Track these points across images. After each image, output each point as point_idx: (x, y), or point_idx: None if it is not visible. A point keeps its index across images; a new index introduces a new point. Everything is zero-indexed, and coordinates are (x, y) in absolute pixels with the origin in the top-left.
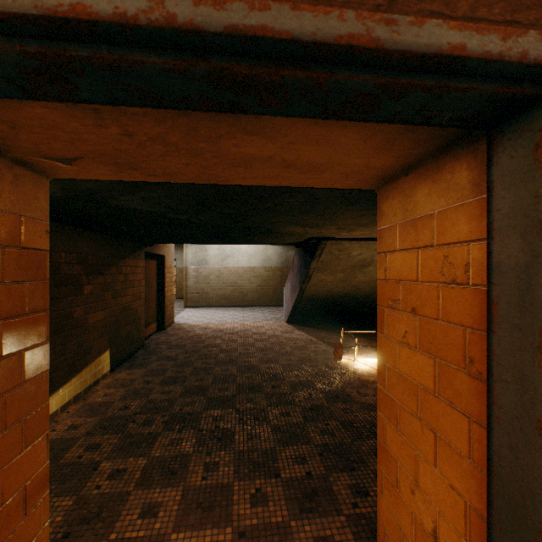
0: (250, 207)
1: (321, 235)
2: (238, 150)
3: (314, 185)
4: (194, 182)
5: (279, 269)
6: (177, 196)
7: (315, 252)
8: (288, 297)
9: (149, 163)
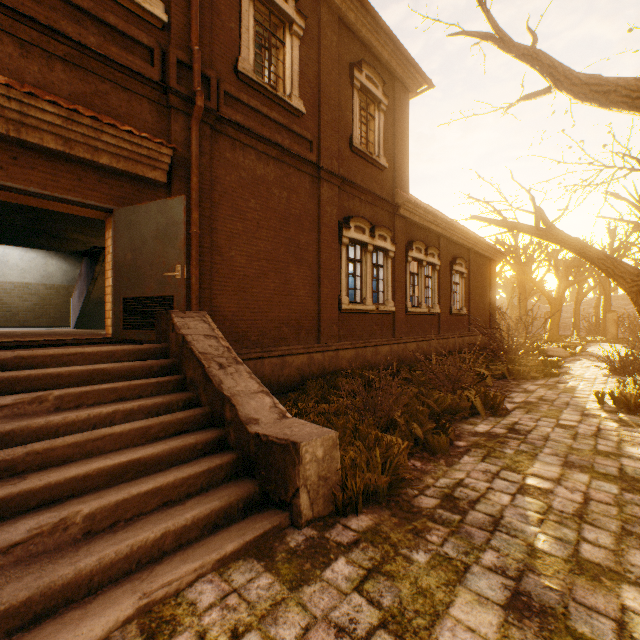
0: (49, 217)
1: (102, 245)
2: (57, 204)
3: (83, 215)
4: (35, 206)
5: (66, 288)
6: (5, 205)
7: (99, 258)
8: (76, 304)
9: (25, 200)
